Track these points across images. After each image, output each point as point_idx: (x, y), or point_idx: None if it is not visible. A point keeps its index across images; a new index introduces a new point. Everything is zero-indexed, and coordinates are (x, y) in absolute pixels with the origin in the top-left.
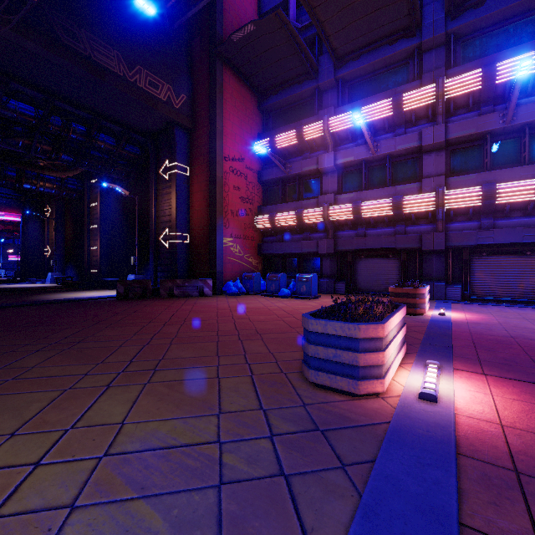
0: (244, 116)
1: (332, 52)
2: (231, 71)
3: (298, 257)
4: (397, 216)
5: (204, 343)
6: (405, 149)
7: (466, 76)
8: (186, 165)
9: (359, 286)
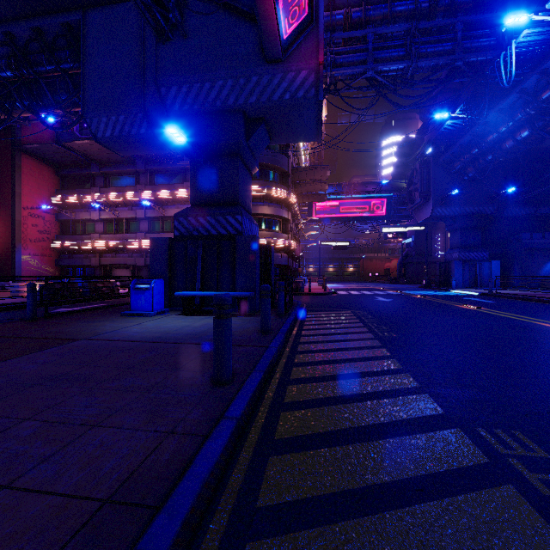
0: (42, 181)
1: (94, 161)
2: (29, 155)
3: (82, 267)
4: (127, 249)
5: None
6: (131, 217)
7: (149, 192)
8: None
9: None
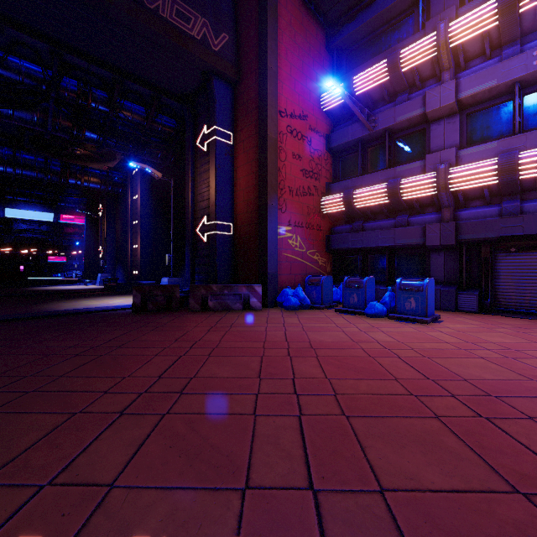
0: (307, 57)
1: None
2: None
3: (388, 252)
4: None
5: None
6: None
7: None
8: (229, 130)
9: (503, 299)
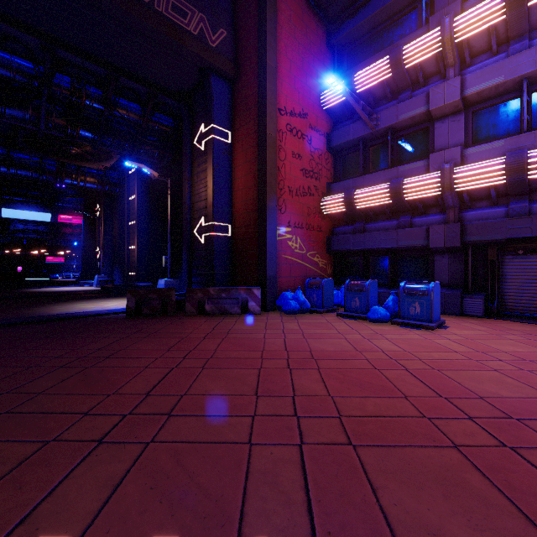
0: (307, 53)
1: None
2: None
3: (390, 254)
4: None
5: None
6: None
7: None
8: (227, 128)
9: (510, 303)
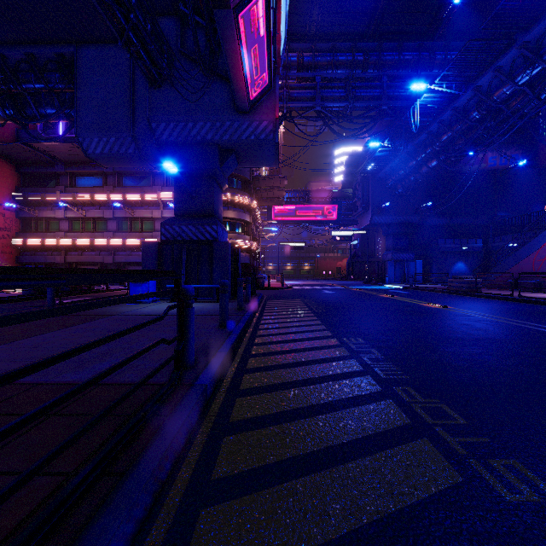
0: (2, 178)
1: (60, 161)
2: None
3: (46, 265)
4: (95, 247)
5: None
6: (99, 217)
7: (118, 194)
8: None
9: None
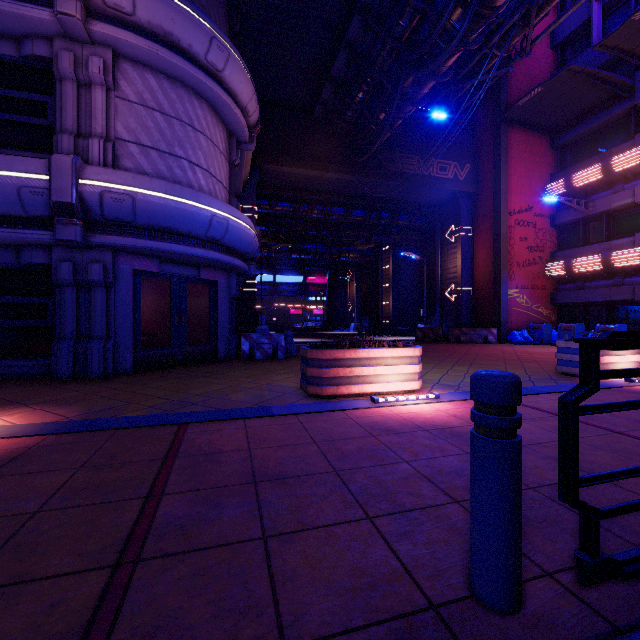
0: (532, 164)
1: None
2: (516, 127)
3: (606, 305)
4: None
5: (495, 361)
6: None
7: None
8: (470, 226)
9: None
